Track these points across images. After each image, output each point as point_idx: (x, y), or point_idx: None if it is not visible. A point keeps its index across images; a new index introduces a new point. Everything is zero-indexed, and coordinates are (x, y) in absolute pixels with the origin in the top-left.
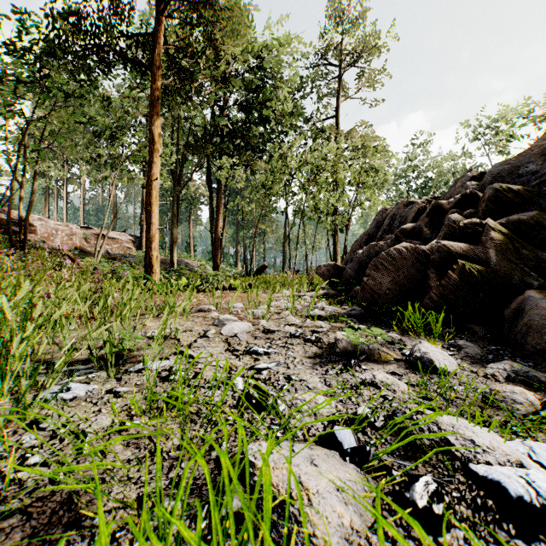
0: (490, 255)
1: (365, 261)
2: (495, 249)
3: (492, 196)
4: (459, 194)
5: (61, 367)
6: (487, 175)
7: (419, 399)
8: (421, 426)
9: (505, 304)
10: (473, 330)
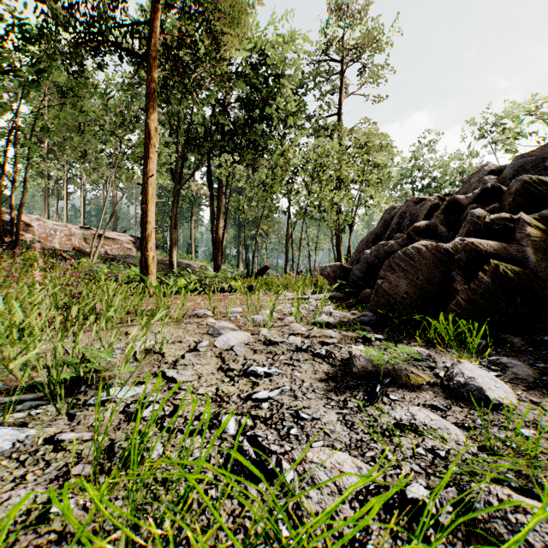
0: (527, 254)
1: (374, 262)
2: (531, 247)
3: (520, 189)
4: (478, 189)
5: (6, 395)
6: (508, 168)
7: (482, 455)
8: (526, 537)
9: (546, 311)
10: (509, 342)
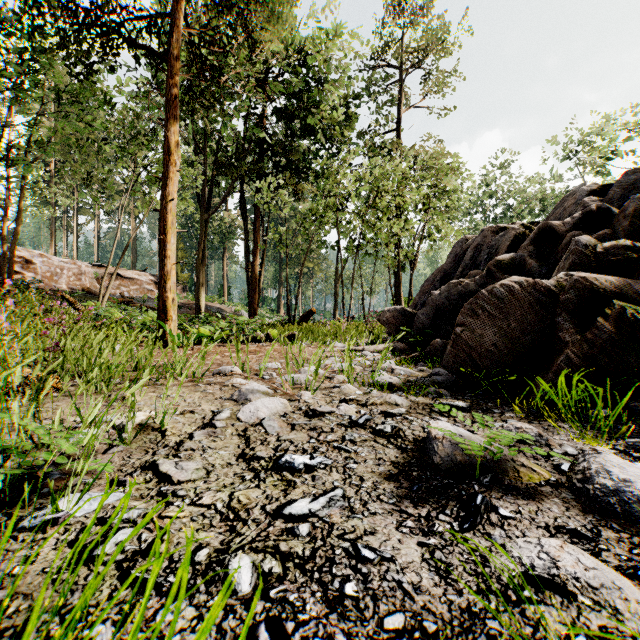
0: None
1: (444, 305)
2: None
3: (639, 210)
4: (578, 213)
5: None
6: (614, 187)
7: None
8: None
9: None
10: None
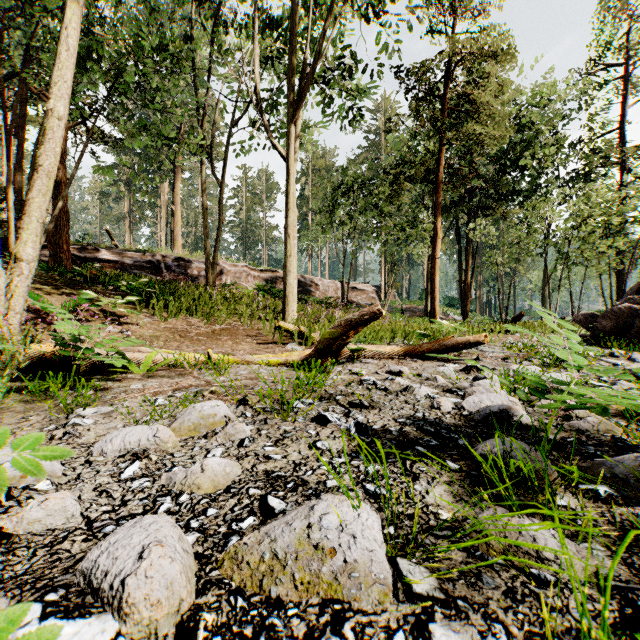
0: None
1: None
2: None
3: None
4: None
5: None
6: None
7: None
8: None
9: None
10: None
